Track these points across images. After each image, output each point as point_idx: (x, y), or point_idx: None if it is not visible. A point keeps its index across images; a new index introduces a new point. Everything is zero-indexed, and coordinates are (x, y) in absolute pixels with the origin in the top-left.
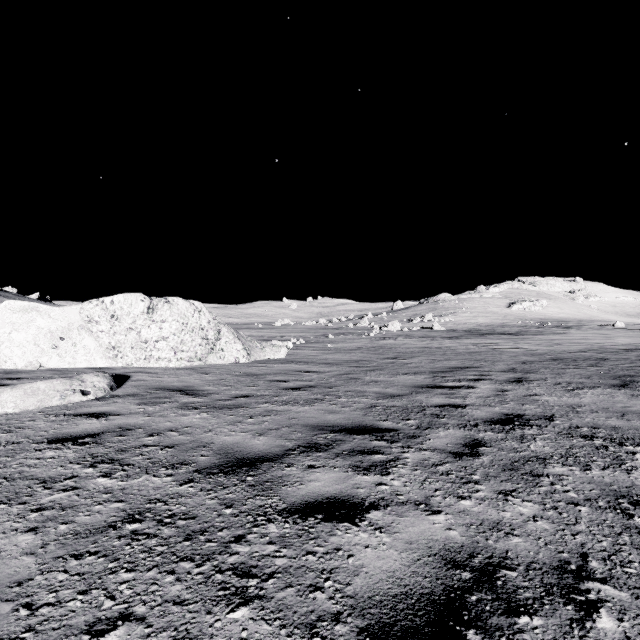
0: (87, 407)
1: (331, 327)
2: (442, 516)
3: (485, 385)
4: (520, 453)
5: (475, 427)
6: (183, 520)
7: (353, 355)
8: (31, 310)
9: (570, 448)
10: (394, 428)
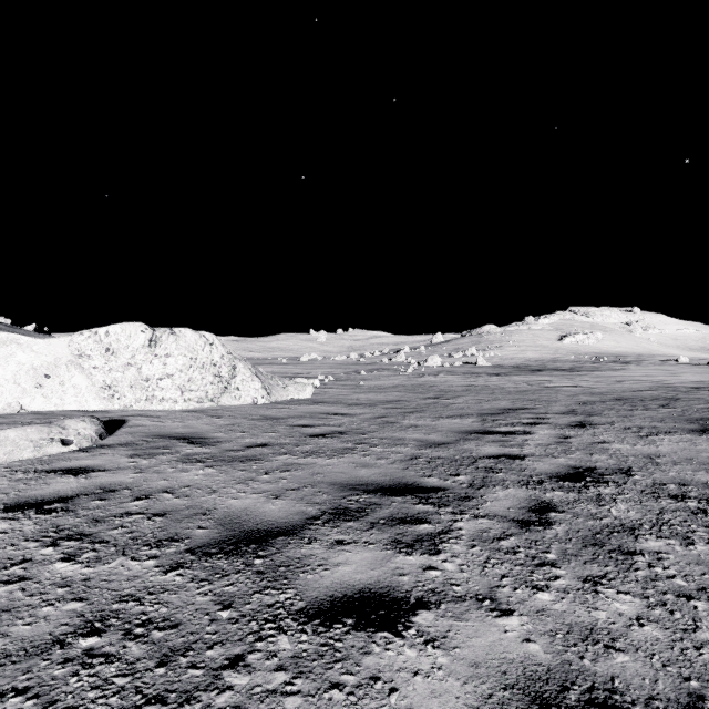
0: (66, 461)
1: (363, 362)
2: (515, 619)
3: (543, 430)
4: (601, 520)
5: (540, 485)
6: (160, 630)
7: (389, 394)
8: (10, 343)
9: (661, 513)
10: (441, 487)
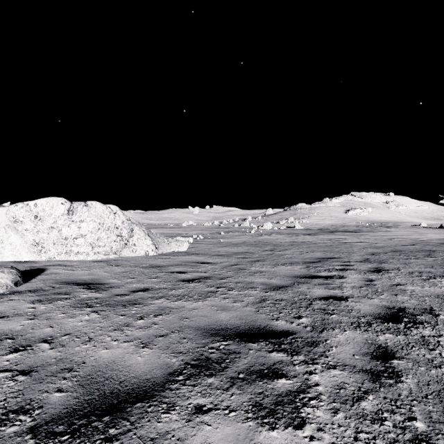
0: None
1: (222, 227)
2: None
3: (352, 275)
4: (441, 369)
5: (370, 326)
6: None
7: (240, 248)
8: None
9: None
10: (289, 330)
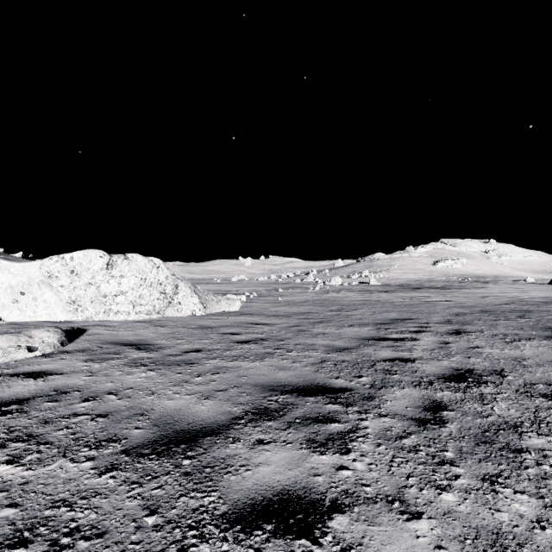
0: (29, 365)
1: (281, 282)
2: (424, 522)
3: (427, 337)
4: (487, 418)
5: (430, 385)
6: (86, 540)
7: (301, 307)
8: None
9: (536, 411)
10: (347, 387)
